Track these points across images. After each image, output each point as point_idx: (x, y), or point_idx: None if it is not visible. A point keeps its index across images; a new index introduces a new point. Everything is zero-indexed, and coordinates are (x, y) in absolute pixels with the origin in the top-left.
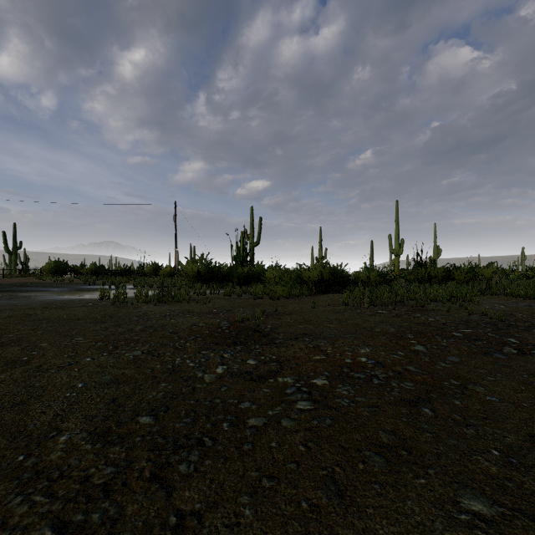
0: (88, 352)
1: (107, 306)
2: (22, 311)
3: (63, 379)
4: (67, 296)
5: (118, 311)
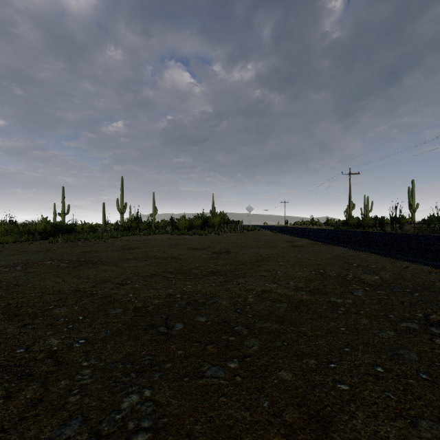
0: None
1: None
2: None
3: None
4: None
5: None
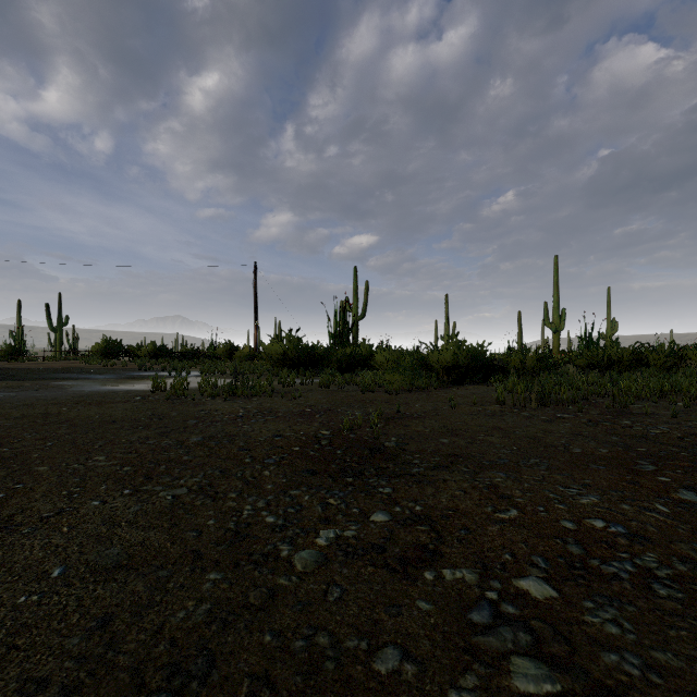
0: (102, 486)
1: (159, 401)
2: (44, 408)
3: (32, 552)
4: (111, 386)
5: (172, 409)
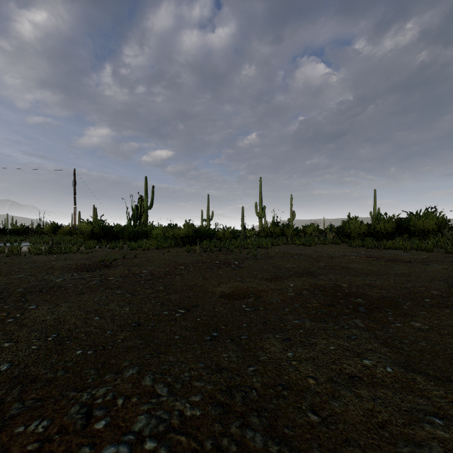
0: None
1: (2, 257)
2: None
3: None
4: None
5: (11, 260)
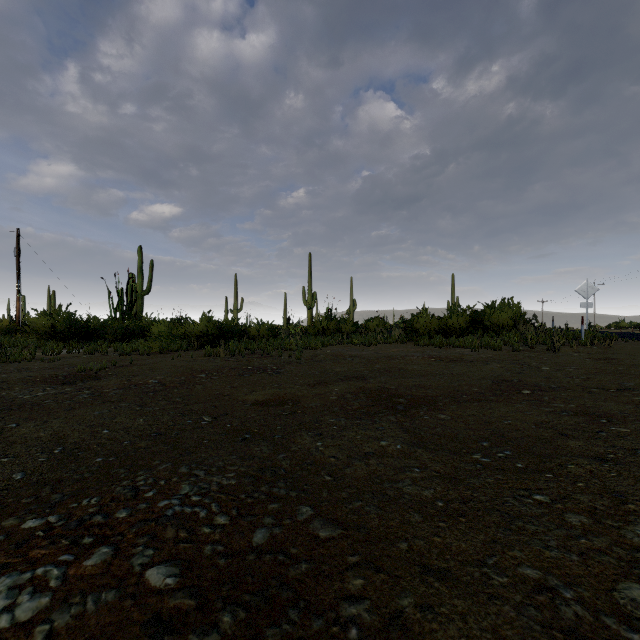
0: None
1: None
2: None
3: None
4: None
5: None
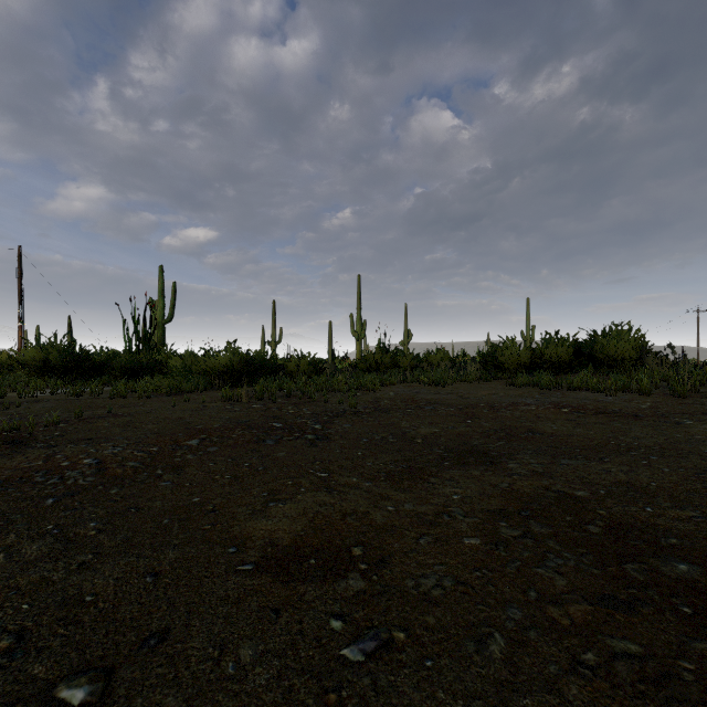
0: None
1: None
2: None
3: None
4: None
5: None
